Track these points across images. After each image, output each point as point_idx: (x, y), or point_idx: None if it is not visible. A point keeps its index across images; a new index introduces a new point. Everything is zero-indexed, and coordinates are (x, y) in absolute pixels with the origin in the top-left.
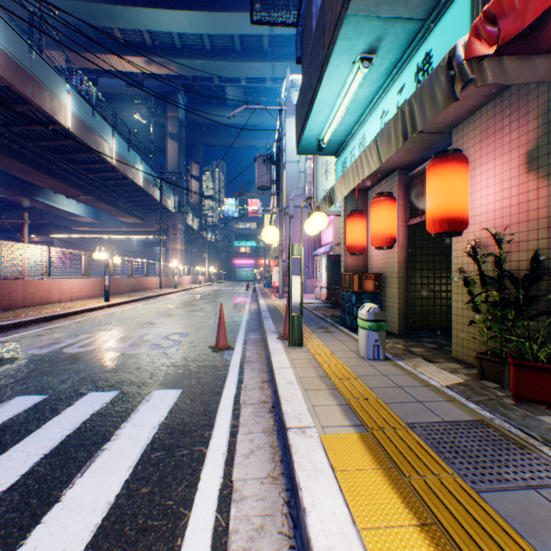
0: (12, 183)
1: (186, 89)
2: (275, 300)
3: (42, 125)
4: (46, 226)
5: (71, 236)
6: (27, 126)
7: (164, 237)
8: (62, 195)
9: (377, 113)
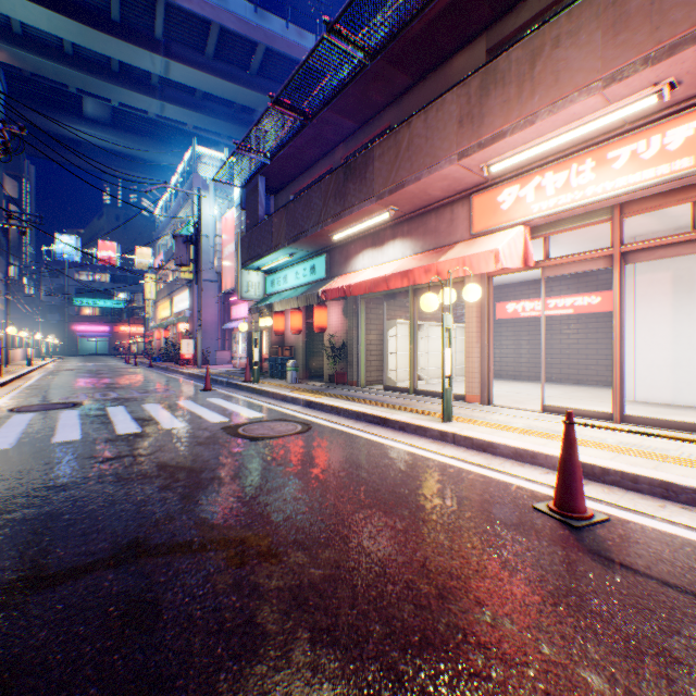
0: None
1: (11, 76)
2: (197, 370)
3: None
4: None
5: None
6: None
7: None
8: None
9: (294, 270)
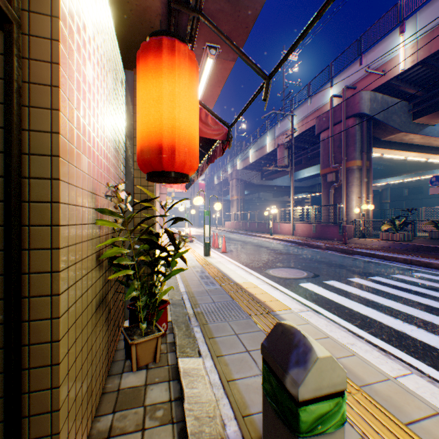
0: None
1: None
2: None
3: None
4: None
5: None
6: None
7: None
8: None
9: None
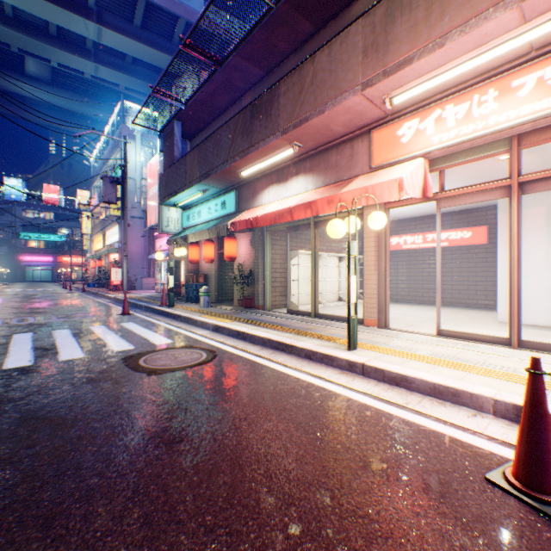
0: None
1: None
2: (123, 294)
3: None
4: None
5: None
6: None
7: None
8: None
9: (207, 206)
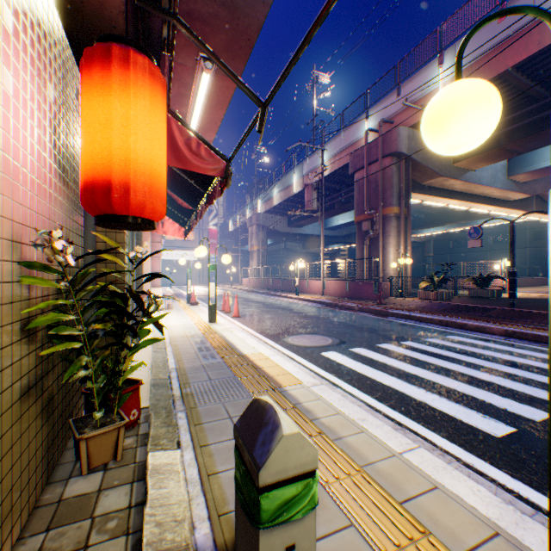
0: None
1: None
2: None
3: None
4: None
5: None
6: None
7: None
8: None
9: None
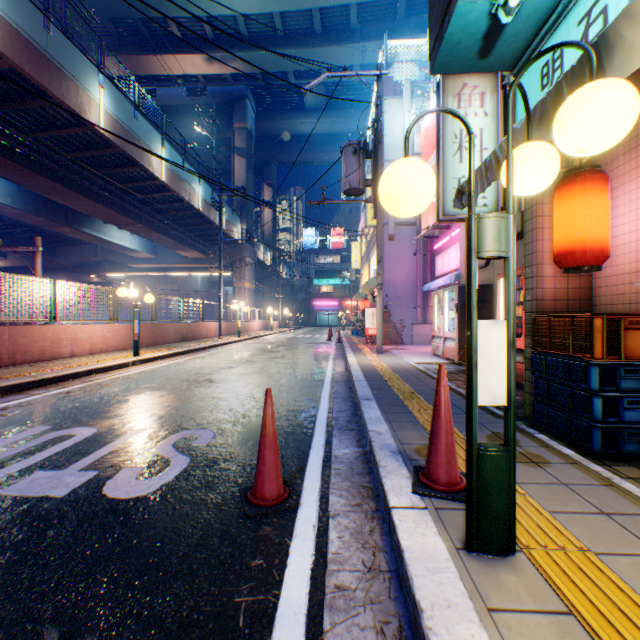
0: (54, 212)
1: (255, 94)
2: (370, 356)
3: (70, 128)
4: (101, 264)
5: (127, 274)
6: (52, 131)
7: (230, 273)
8: (113, 226)
9: None
